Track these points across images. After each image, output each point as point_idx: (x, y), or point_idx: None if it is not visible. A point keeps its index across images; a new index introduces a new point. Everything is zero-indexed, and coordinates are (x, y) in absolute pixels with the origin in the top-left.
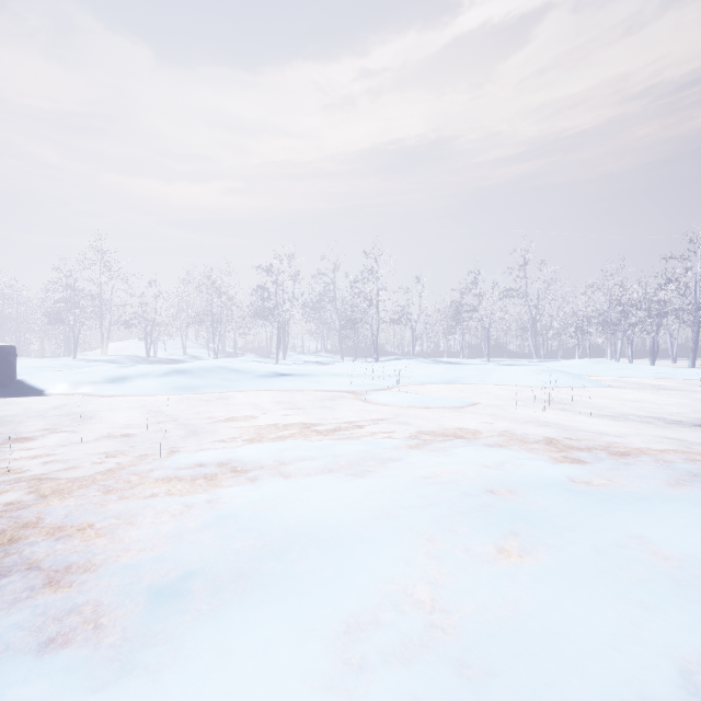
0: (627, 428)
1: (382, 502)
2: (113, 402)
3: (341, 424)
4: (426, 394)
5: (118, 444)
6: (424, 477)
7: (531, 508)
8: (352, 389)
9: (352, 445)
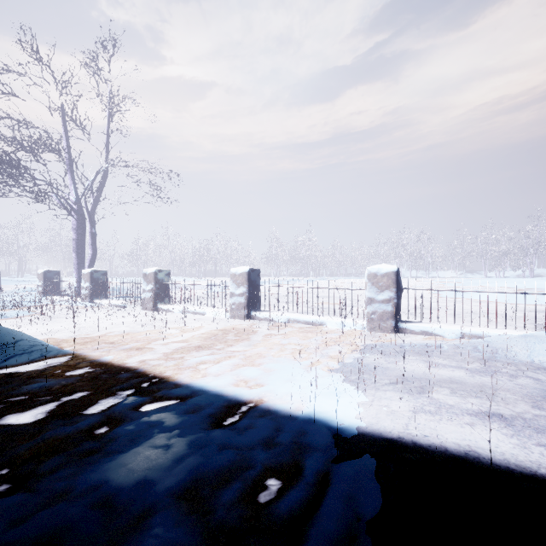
0: None
1: None
2: None
3: None
4: None
5: None
6: None
7: None
8: None
9: None
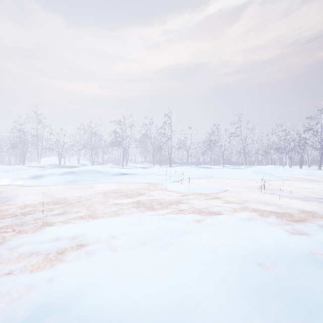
0: (313, 206)
1: (183, 281)
2: (30, 190)
3: (152, 204)
4: (197, 184)
5: (15, 220)
6: (209, 250)
7: (299, 287)
8: (158, 181)
9: (159, 221)
